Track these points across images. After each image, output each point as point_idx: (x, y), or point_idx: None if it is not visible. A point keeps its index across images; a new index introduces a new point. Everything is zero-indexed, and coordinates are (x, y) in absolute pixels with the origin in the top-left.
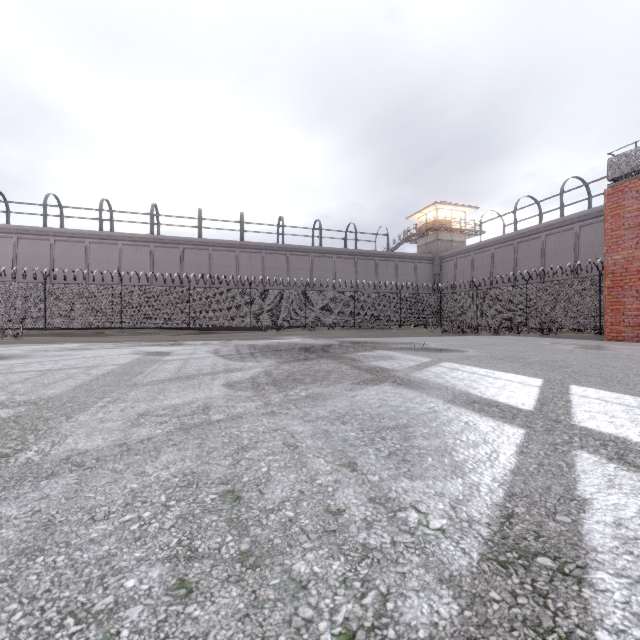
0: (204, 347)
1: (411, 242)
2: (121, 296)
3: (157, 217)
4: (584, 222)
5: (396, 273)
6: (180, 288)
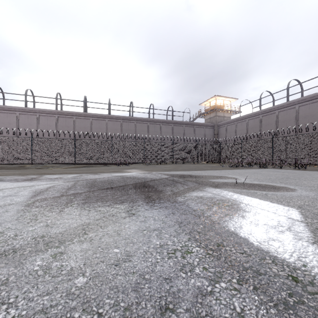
0: (46, 183)
1: (202, 117)
2: (31, 144)
3: (61, 100)
4: (301, 104)
5: (194, 133)
6: (69, 140)
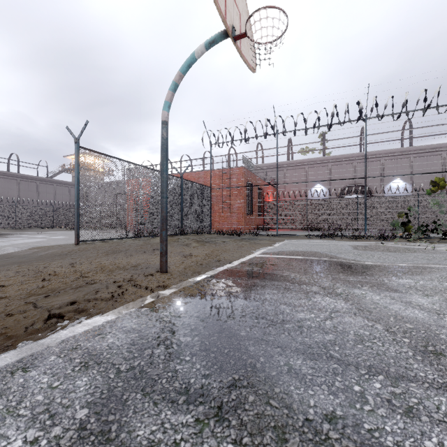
0: None
1: (68, 172)
2: None
3: None
4: None
5: (54, 193)
6: None
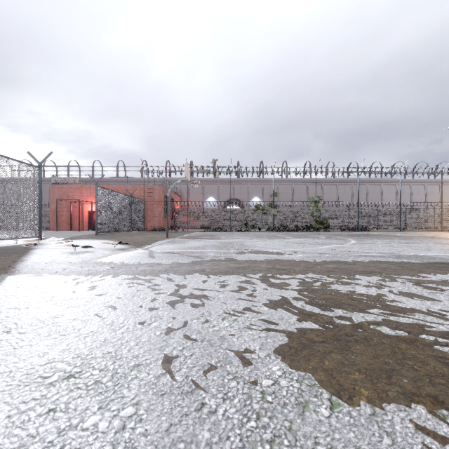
0: None
1: None
2: None
3: None
4: None
5: None
6: None
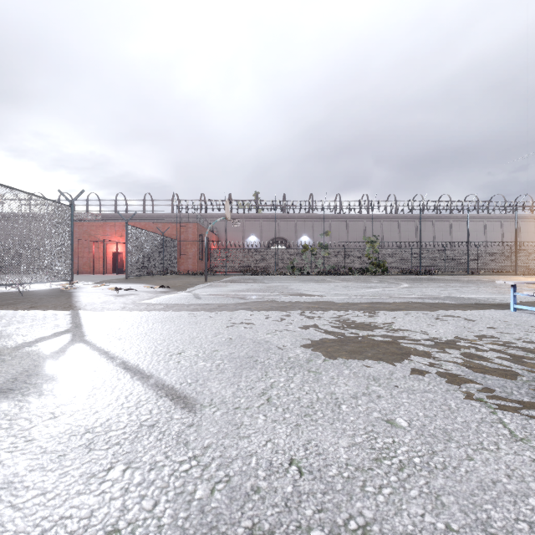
0: None
1: None
2: None
3: None
4: None
5: None
6: None
